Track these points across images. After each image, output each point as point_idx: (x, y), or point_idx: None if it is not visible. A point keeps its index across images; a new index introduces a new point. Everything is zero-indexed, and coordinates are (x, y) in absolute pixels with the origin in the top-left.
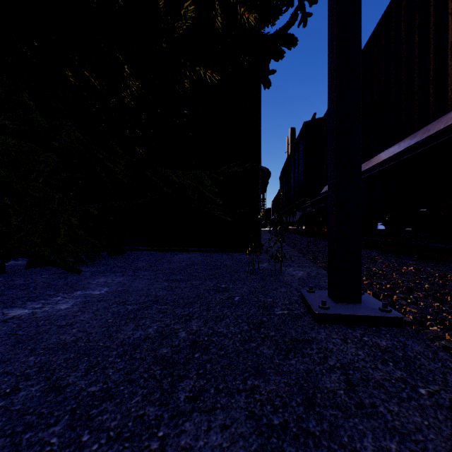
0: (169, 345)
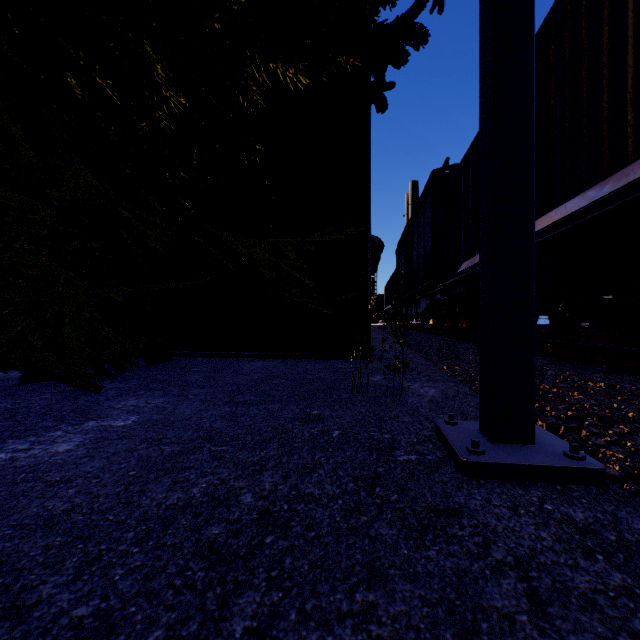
0: (223, 520)
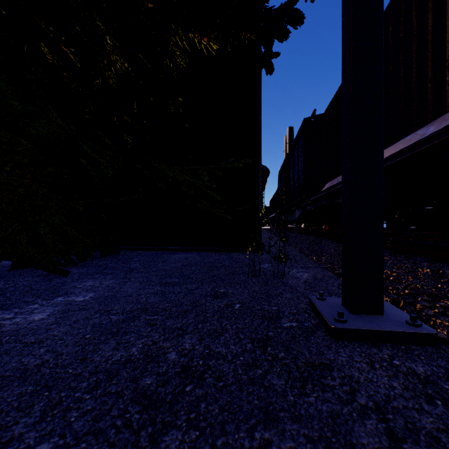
0: (154, 373)
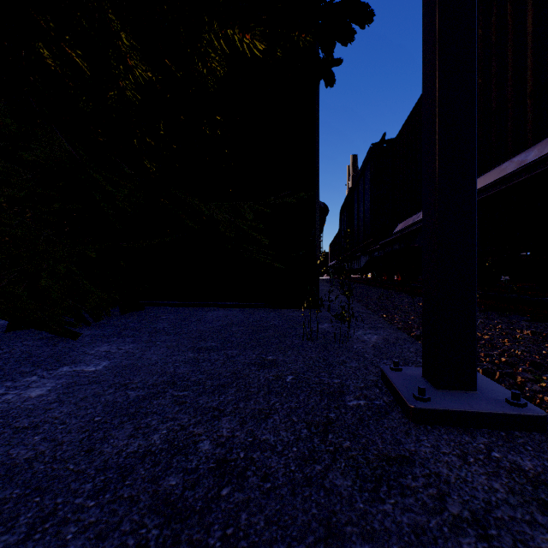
0: (181, 469)
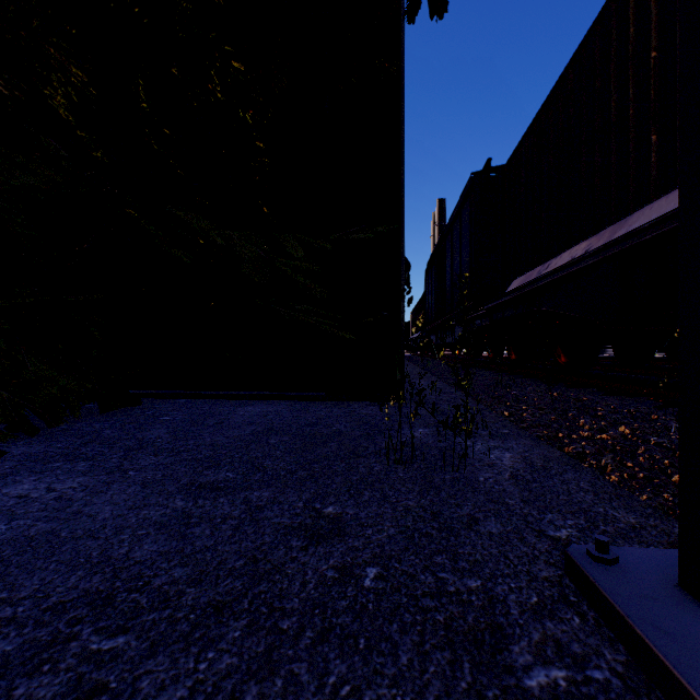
0: None
